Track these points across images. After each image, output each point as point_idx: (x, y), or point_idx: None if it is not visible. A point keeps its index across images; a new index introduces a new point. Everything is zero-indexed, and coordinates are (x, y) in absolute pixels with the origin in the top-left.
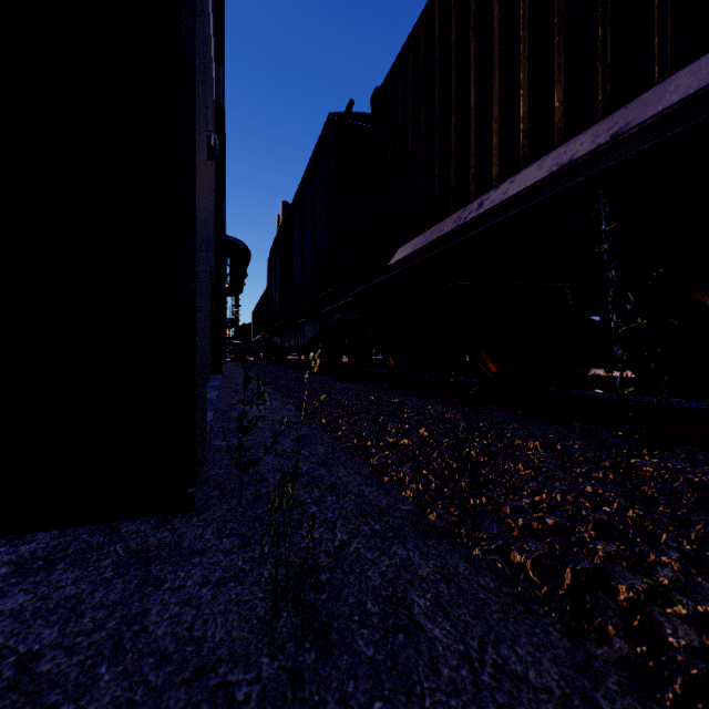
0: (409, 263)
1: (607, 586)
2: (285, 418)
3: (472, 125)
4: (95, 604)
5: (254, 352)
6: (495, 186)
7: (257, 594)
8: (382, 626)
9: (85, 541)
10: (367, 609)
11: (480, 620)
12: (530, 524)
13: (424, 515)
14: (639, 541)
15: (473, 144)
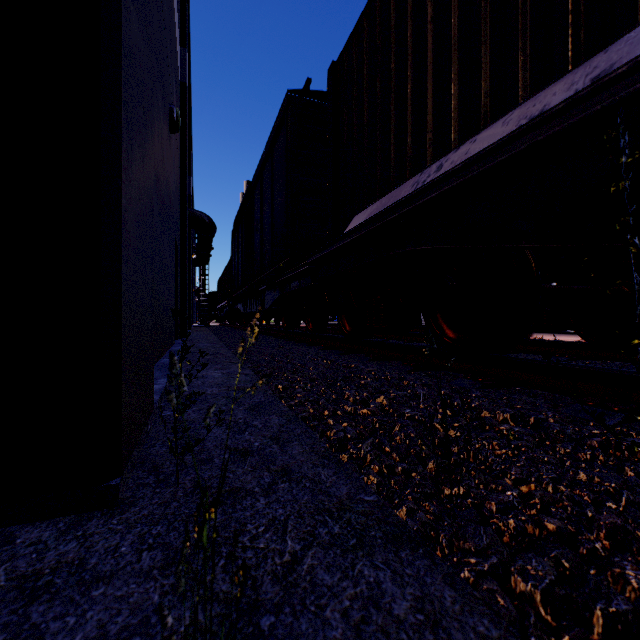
0: (365, 229)
1: None
2: (212, 407)
3: (429, 89)
4: None
5: (219, 318)
6: (455, 148)
7: None
8: None
9: None
10: None
11: None
12: (526, 530)
13: (392, 510)
14: None
15: (430, 108)
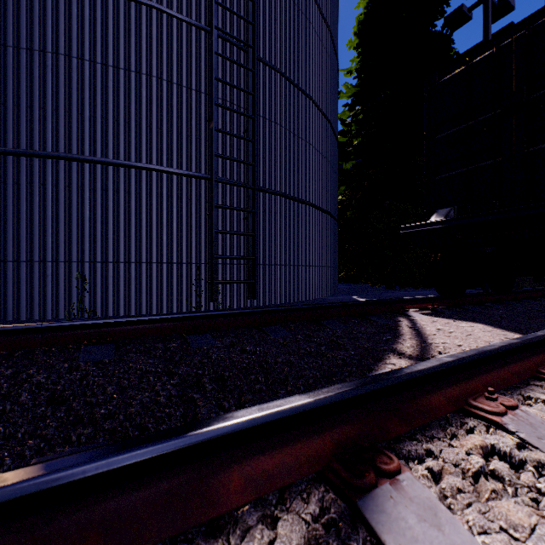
0: None
1: None
2: None
3: None
4: None
5: None
6: None
7: None
8: None
9: None
10: None
11: None
12: None
13: None
14: None
15: None
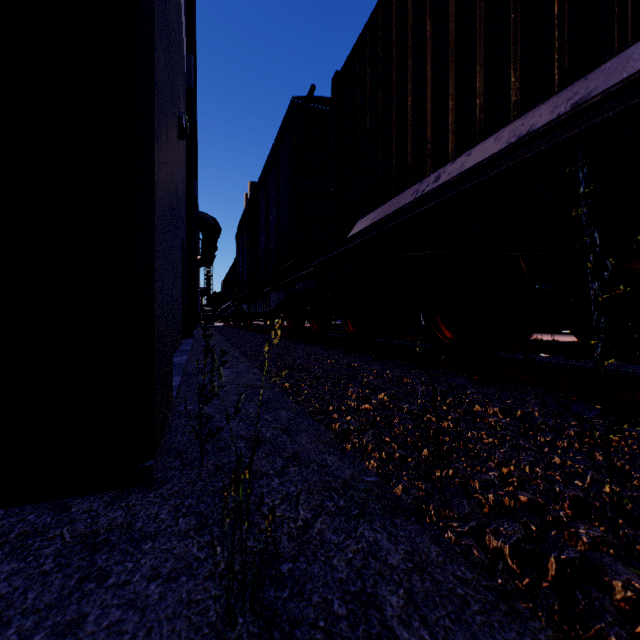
0: (368, 234)
1: (600, 582)
2: (242, 394)
3: (428, 103)
4: (26, 608)
5: (224, 318)
6: (452, 160)
7: (211, 591)
8: (352, 635)
9: (31, 522)
10: (333, 612)
11: (461, 626)
12: (502, 502)
13: (390, 488)
14: (624, 524)
15: (429, 121)
